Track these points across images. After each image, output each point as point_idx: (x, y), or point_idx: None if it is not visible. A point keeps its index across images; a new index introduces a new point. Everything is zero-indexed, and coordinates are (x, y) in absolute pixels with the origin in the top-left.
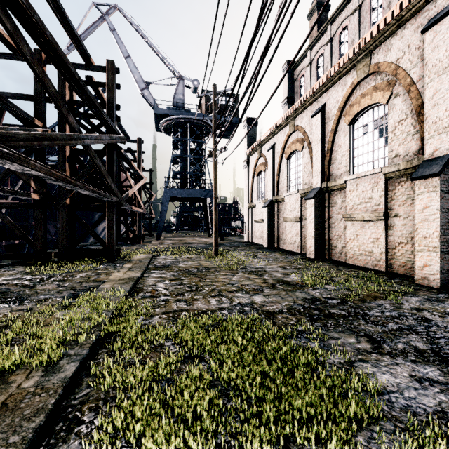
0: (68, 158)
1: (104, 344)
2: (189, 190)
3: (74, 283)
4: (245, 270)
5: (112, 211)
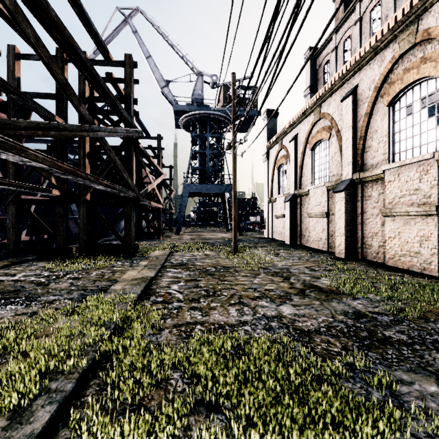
0: (88, 154)
1: (99, 371)
2: (207, 185)
3: (87, 282)
4: (268, 271)
5: (130, 207)
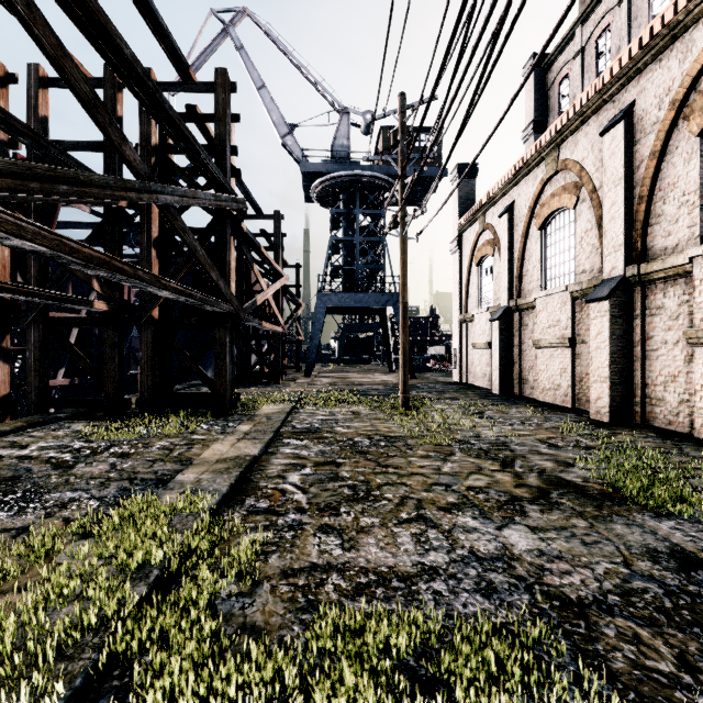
0: (155, 241)
1: None
2: (357, 295)
3: (140, 463)
4: (468, 447)
5: (224, 329)
